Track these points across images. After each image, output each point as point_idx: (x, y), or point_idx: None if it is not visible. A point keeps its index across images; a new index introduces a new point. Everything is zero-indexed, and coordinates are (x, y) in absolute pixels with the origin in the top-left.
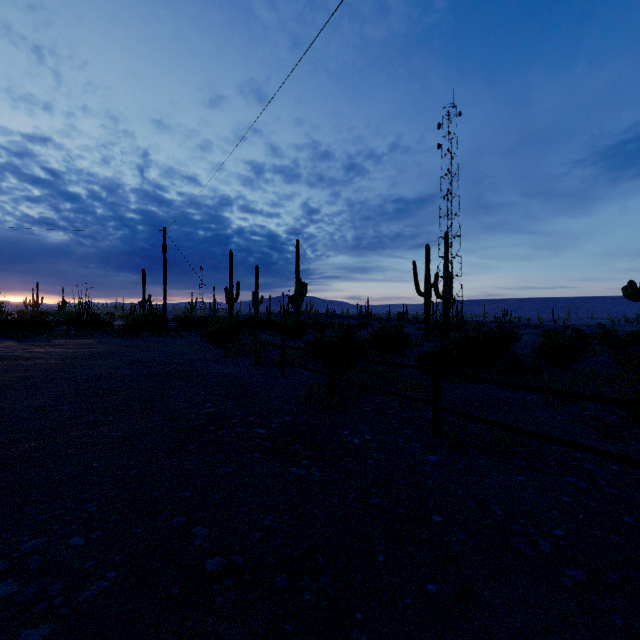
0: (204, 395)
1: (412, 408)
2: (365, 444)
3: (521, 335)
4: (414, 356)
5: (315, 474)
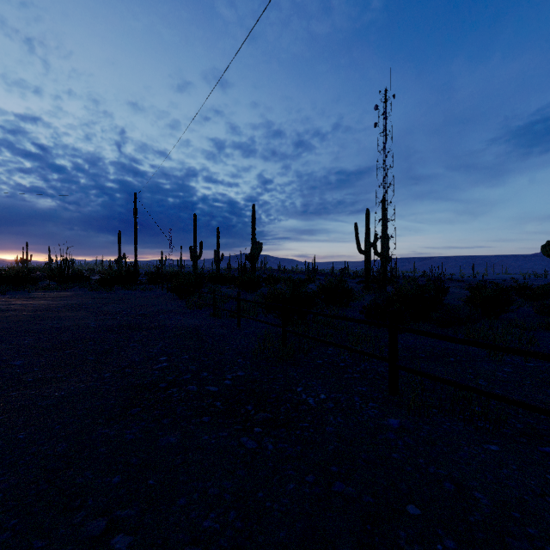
0: (161, 347)
1: (363, 361)
2: (320, 404)
3: (448, 288)
4: (357, 307)
5: (268, 446)
